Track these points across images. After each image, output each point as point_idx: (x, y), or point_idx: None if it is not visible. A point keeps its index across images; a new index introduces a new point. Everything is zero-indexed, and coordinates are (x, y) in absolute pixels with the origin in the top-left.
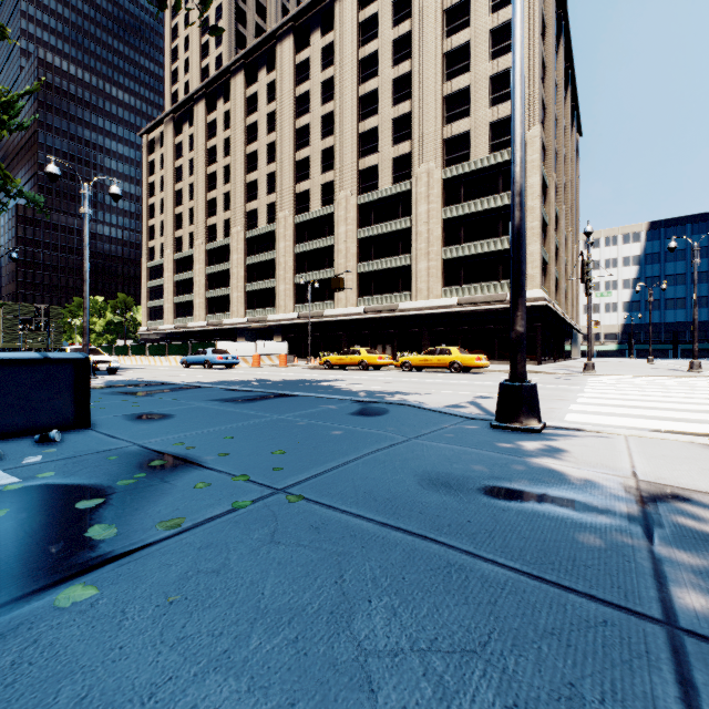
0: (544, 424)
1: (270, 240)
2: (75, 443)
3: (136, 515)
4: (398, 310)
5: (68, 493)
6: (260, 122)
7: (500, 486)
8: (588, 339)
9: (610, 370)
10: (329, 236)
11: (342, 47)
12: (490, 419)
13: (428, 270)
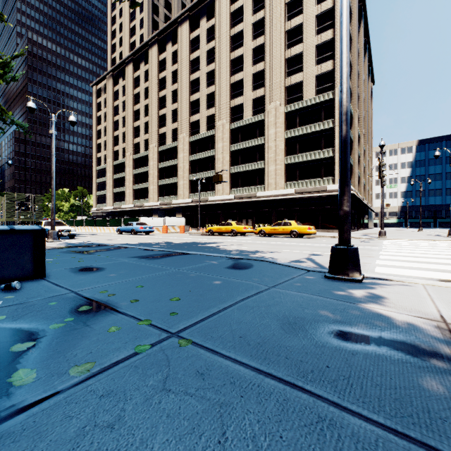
0: (363, 276)
1: (174, 152)
2: (30, 291)
3: (56, 359)
4: (256, 197)
5: (9, 336)
6: (168, 77)
7: (344, 330)
8: (382, 215)
9: (396, 236)
10: (212, 149)
11: (220, 28)
12: (323, 271)
13: (275, 171)
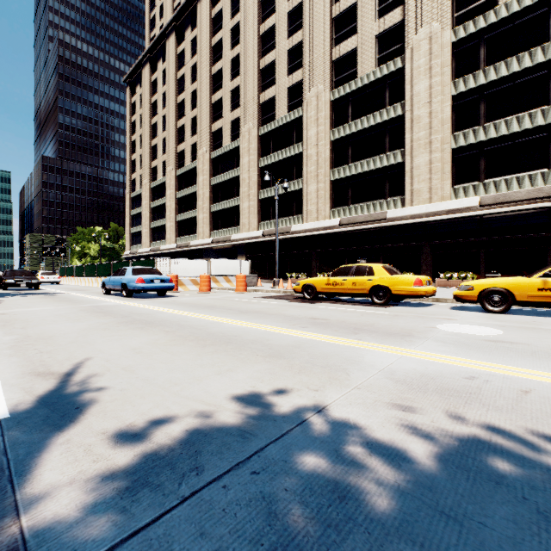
0: None
1: (234, 158)
2: None
3: None
4: (386, 220)
5: None
6: (225, 38)
7: None
8: None
9: None
10: (296, 143)
11: None
12: None
13: (429, 165)
